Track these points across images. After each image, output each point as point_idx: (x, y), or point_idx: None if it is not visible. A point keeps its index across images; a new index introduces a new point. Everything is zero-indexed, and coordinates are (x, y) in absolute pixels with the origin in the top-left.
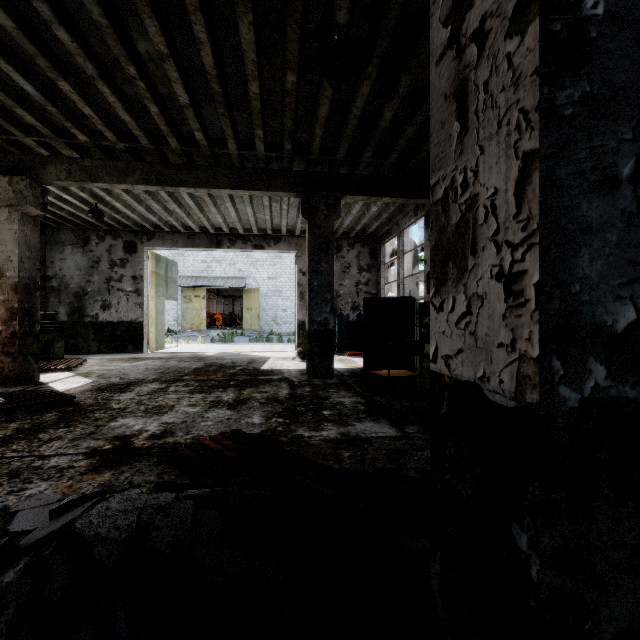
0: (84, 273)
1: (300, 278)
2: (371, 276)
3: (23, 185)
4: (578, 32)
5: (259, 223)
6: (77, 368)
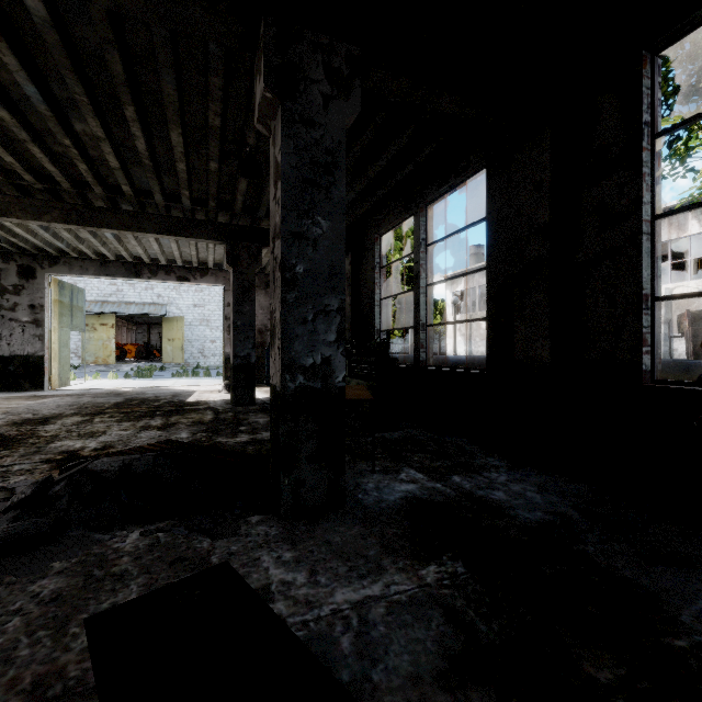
0: None
1: (228, 312)
2: None
3: None
4: (294, 277)
5: (184, 256)
6: None
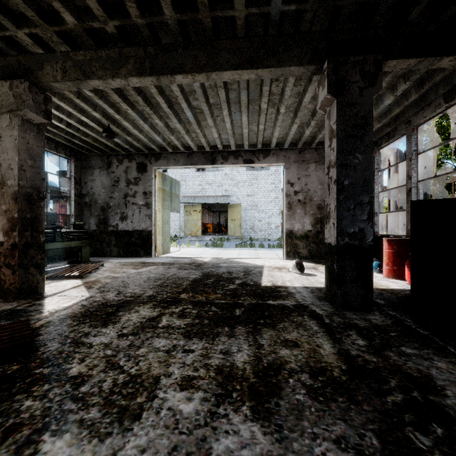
0: (108, 191)
1: (288, 189)
2: None
3: (22, 88)
4: None
5: (250, 137)
6: (90, 274)
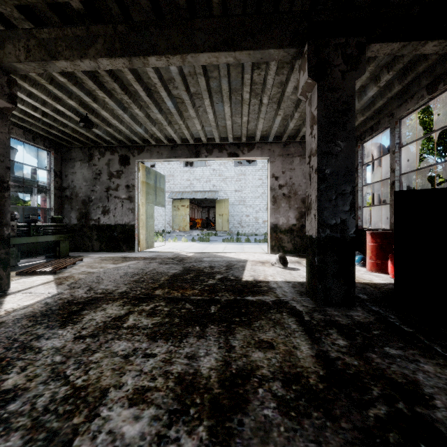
0: (89, 184)
1: (272, 183)
2: None
3: None
4: None
5: (234, 130)
6: (65, 269)
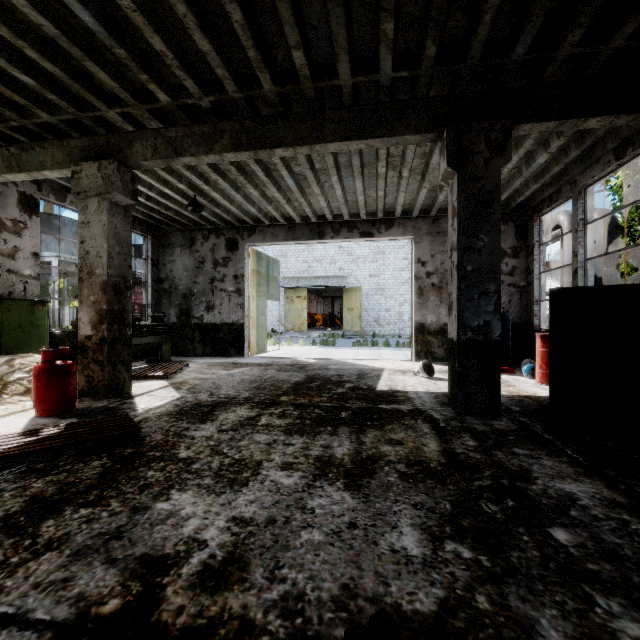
0: (191, 274)
1: (418, 269)
2: (518, 263)
3: (111, 169)
4: None
5: (368, 204)
6: (175, 375)
